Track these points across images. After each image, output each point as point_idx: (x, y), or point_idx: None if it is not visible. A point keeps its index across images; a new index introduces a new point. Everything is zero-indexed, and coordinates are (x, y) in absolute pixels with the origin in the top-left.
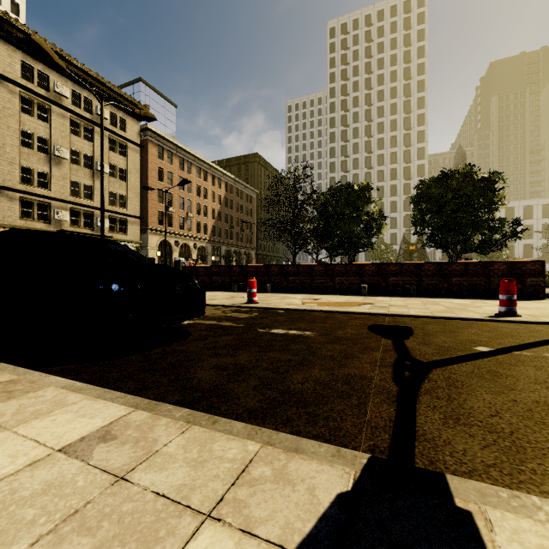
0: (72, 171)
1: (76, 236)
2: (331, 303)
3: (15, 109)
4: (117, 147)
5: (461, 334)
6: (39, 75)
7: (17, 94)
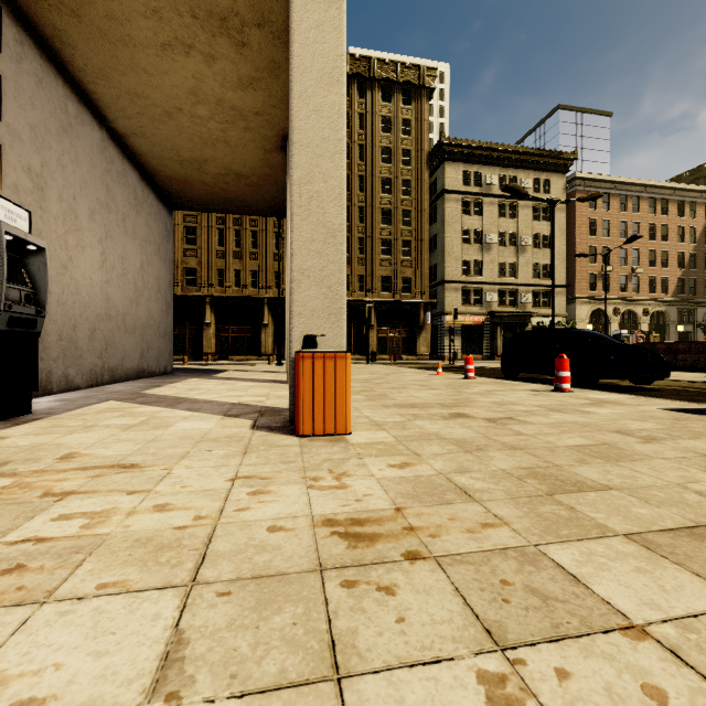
0: (499, 253)
1: (575, 330)
2: None
3: (459, 214)
4: (540, 214)
5: None
6: (474, 176)
7: (460, 201)
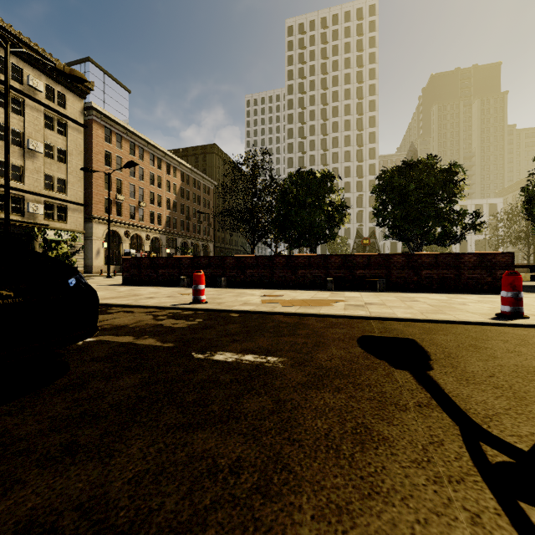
0: None
1: None
2: (297, 301)
3: None
4: (55, 125)
5: (494, 352)
6: None
7: None
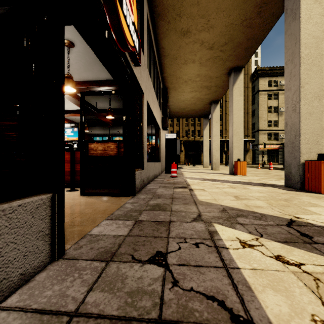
0: None
1: None
2: None
3: (266, 100)
4: None
5: None
6: (273, 82)
7: (266, 94)
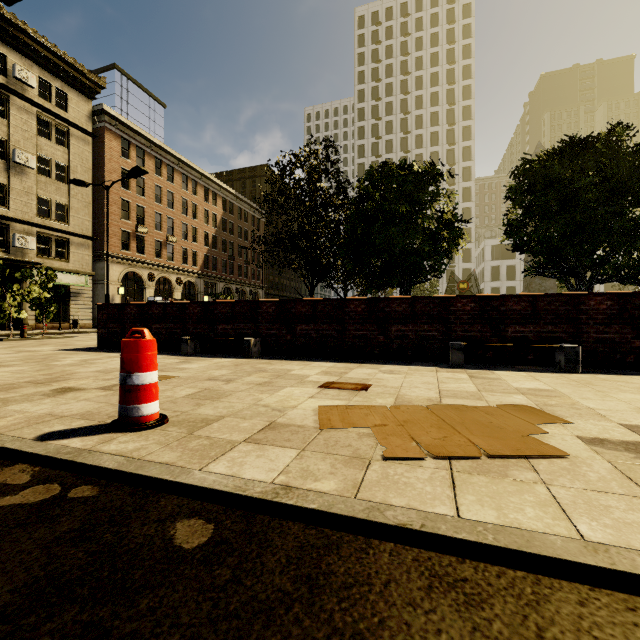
0: None
1: None
2: (419, 417)
3: None
4: (53, 133)
5: None
6: None
7: None
